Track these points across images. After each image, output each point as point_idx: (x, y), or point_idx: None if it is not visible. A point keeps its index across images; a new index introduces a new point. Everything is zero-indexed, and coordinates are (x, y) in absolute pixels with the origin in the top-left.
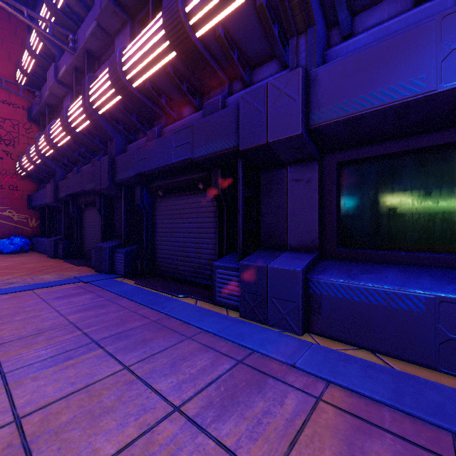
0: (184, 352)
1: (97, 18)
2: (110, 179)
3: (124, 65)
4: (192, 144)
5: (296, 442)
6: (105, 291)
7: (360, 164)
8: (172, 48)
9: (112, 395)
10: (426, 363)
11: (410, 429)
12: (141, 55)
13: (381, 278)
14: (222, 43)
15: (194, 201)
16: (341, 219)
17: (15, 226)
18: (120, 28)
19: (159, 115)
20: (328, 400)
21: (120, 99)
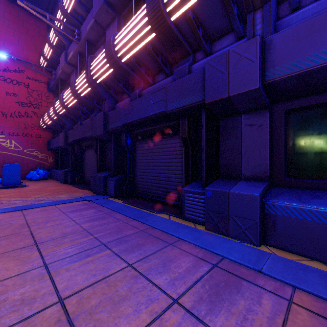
0: (170, 255)
1: (95, 16)
2: (104, 129)
3: (116, 47)
4: (166, 100)
5: None
6: (103, 207)
7: (305, 110)
8: (153, 30)
9: (124, 286)
10: None
11: None
12: (129, 38)
13: None
14: (191, 23)
15: (164, 143)
16: (288, 155)
17: (39, 162)
18: (110, 22)
19: (139, 81)
20: (298, 303)
21: (112, 71)
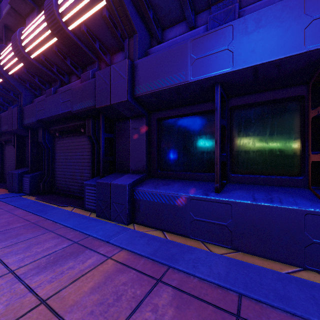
0: (41, 239)
1: (10, 3)
2: (19, 123)
3: (23, 42)
4: (72, 101)
5: (77, 280)
6: (8, 205)
7: (170, 120)
8: (53, 34)
9: None
10: (185, 234)
11: (148, 267)
12: (34, 37)
13: (170, 187)
14: (86, 36)
15: (79, 141)
16: (161, 153)
17: None
18: (30, 12)
19: (55, 79)
20: (114, 258)
21: (24, 65)
